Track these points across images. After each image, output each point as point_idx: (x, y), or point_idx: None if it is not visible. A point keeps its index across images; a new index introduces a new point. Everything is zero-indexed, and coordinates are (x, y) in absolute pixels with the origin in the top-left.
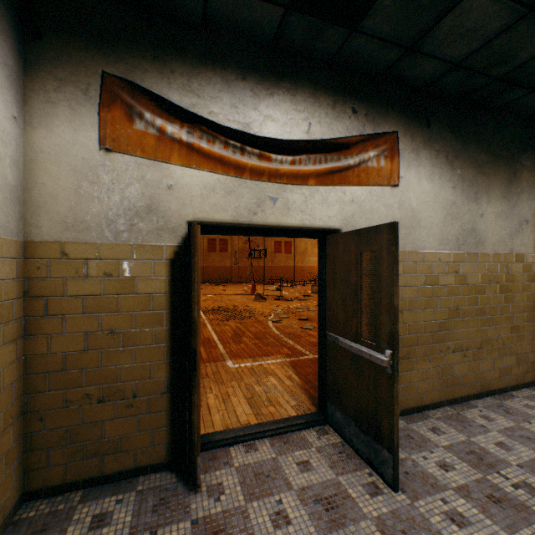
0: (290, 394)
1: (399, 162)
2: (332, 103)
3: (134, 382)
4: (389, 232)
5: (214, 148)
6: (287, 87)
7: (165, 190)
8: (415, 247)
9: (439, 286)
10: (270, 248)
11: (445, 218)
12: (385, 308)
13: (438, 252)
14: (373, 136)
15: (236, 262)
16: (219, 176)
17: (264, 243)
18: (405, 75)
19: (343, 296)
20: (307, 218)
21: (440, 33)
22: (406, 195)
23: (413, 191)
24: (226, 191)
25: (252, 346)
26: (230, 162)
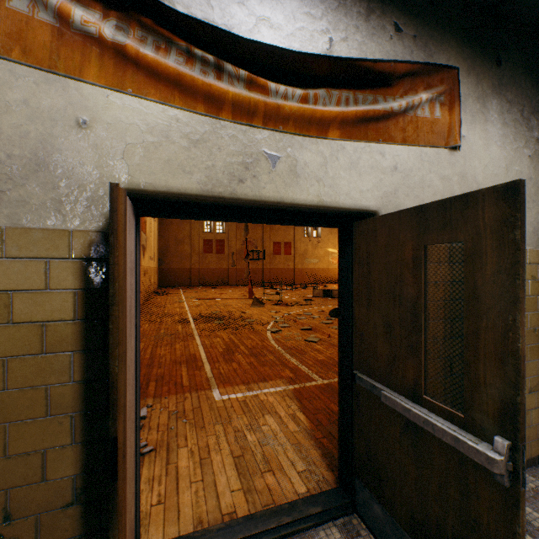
0: (296, 449)
1: (461, 114)
2: (365, 11)
3: (6, 491)
4: (503, 203)
5: (167, 60)
6: None
7: (71, 129)
8: None
9: None
10: (269, 250)
11: None
12: (491, 351)
13: None
14: (426, 68)
15: (234, 264)
16: (177, 112)
17: (263, 244)
18: None
19: (386, 318)
20: (326, 192)
21: None
22: (470, 163)
23: (478, 159)
24: (191, 140)
25: (246, 366)
26: (196, 87)
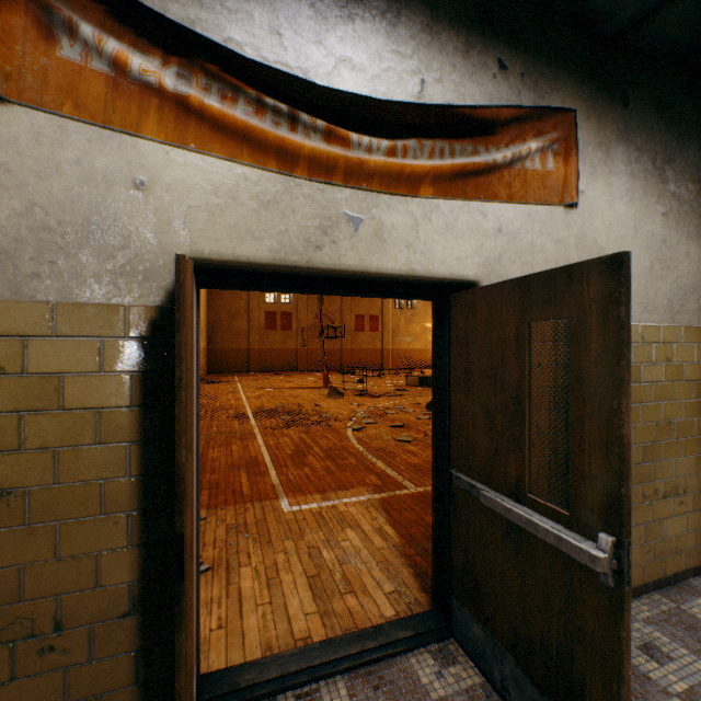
0: (382, 568)
1: (579, 165)
2: (463, 46)
3: (56, 597)
4: (608, 277)
5: (234, 111)
6: (381, 7)
7: (128, 191)
8: None
9: (641, 384)
10: (349, 325)
11: (650, 267)
12: (596, 440)
13: (640, 326)
14: (536, 113)
15: (304, 344)
16: (245, 170)
17: (341, 318)
18: (592, 5)
19: (487, 407)
20: (417, 259)
21: None
22: (589, 223)
23: (600, 218)
24: (261, 201)
25: (321, 471)
26: (267, 141)
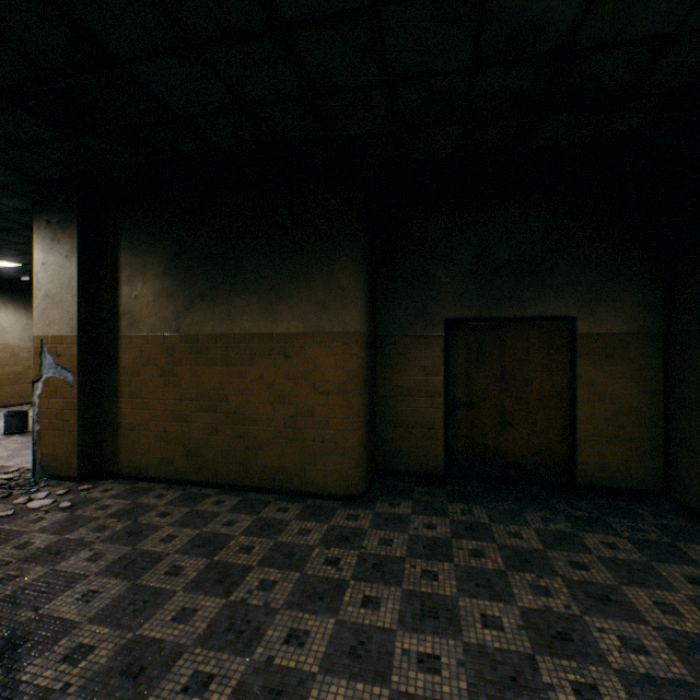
0: None
1: None
2: None
3: None
4: None
5: None
6: None
7: None
8: (6, 342)
9: (20, 357)
10: None
11: (24, 330)
12: None
13: (20, 344)
14: None
15: None
16: None
17: None
18: None
19: None
20: None
21: (6, 274)
22: (0, 321)
23: (4, 319)
24: None
25: None
26: None
